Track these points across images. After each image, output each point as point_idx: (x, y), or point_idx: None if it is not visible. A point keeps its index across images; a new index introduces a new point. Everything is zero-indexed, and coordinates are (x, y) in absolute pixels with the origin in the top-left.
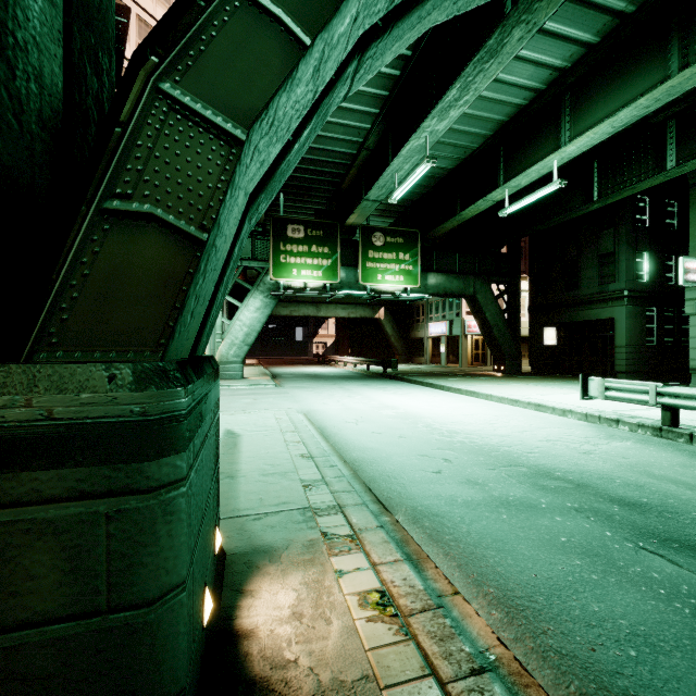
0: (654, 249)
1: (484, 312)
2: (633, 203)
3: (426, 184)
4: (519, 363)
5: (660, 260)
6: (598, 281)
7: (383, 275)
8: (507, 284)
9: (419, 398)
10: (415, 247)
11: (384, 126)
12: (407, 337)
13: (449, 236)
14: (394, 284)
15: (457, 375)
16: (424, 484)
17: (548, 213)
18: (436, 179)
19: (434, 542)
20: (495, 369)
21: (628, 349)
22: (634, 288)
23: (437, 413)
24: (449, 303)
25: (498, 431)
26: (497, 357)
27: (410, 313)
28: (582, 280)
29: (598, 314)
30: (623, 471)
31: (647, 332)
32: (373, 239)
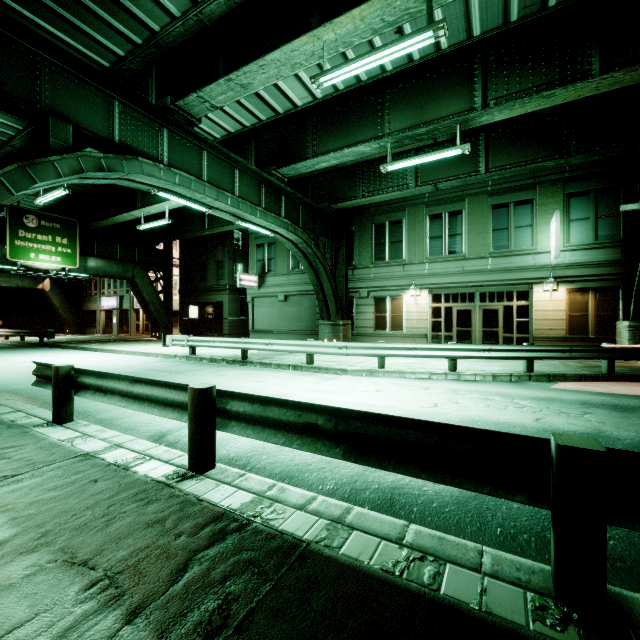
0: (244, 262)
1: (142, 292)
2: (233, 234)
3: (83, 185)
4: (171, 331)
5: (248, 269)
6: (216, 277)
7: (37, 254)
8: (163, 272)
9: (61, 356)
10: (74, 234)
11: (30, 138)
12: (79, 309)
13: (117, 225)
14: (50, 263)
15: (115, 341)
16: (25, 384)
17: (184, 229)
18: (92, 185)
19: (16, 394)
20: (153, 335)
21: (229, 320)
22: (233, 284)
23: (67, 362)
24: (121, 281)
25: (100, 365)
26: (155, 326)
27: (83, 286)
28: (208, 275)
29: (216, 299)
30: (141, 370)
31: (241, 310)
32: (25, 220)
